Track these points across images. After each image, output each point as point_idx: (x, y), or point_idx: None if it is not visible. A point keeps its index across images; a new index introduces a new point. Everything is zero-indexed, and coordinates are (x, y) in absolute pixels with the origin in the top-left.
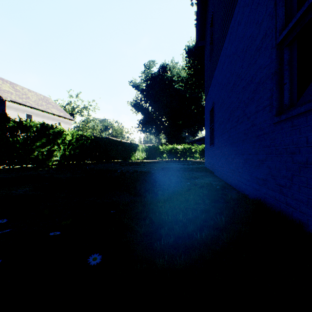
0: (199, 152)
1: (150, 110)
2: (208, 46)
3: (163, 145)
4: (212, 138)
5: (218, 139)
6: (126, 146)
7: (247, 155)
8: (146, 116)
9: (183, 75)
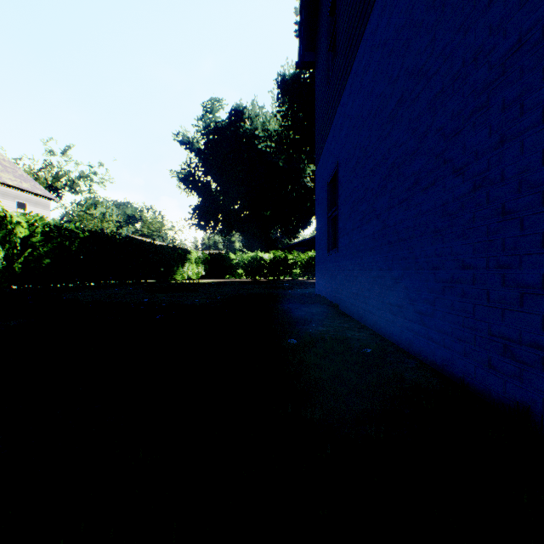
0: (301, 266)
1: (214, 190)
2: (324, 57)
3: (237, 252)
4: (332, 237)
5: (351, 237)
6: (165, 253)
7: (455, 269)
8: (206, 200)
9: (272, 129)
